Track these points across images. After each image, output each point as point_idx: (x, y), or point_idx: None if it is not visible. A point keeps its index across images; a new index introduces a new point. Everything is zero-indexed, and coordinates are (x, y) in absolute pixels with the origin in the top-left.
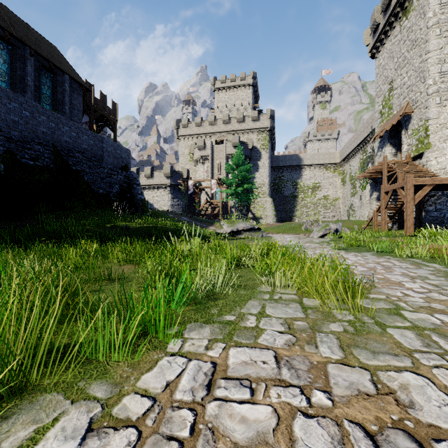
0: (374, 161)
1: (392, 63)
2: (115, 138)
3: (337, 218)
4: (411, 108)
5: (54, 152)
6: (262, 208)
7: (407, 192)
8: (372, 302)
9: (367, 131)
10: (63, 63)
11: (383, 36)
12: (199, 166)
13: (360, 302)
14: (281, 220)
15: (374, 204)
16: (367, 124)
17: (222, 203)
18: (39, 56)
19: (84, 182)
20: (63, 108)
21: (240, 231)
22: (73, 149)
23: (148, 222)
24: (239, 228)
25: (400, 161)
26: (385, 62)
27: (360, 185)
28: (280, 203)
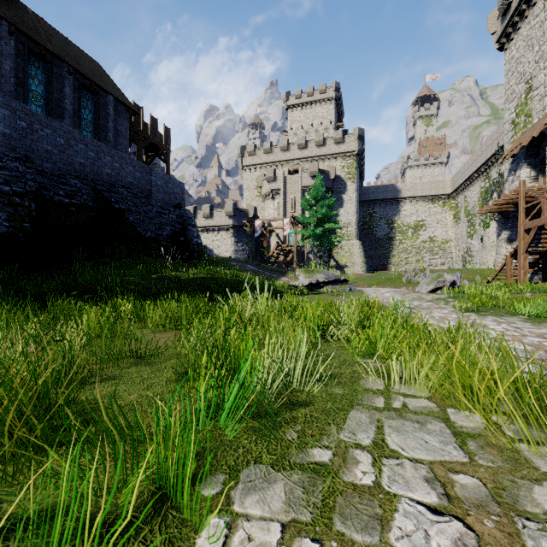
0: (501, 189)
1: (531, 53)
2: (167, 170)
3: (447, 265)
4: None
5: (94, 188)
6: (348, 253)
7: None
8: None
9: (491, 150)
10: (106, 82)
11: (518, 18)
12: (268, 202)
13: None
14: (373, 268)
15: (503, 247)
16: (492, 141)
17: (296, 247)
18: (79, 74)
19: (129, 223)
20: (106, 136)
21: (321, 283)
22: (116, 183)
23: (204, 272)
24: (320, 280)
25: (544, 187)
26: (520, 54)
27: (480, 222)
28: (371, 247)
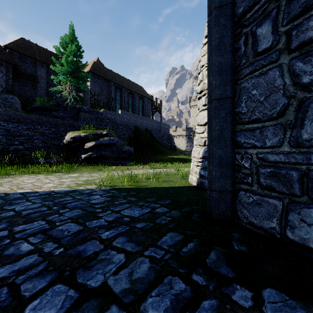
0: None
1: None
2: (161, 116)
3: None
4: None
5: (147, 132)
6: None
7: None
8: None
9: None
10: (145, 93)
11: None
12: None
13: None
14: None
15: None
16: None
17: None
18: (139, 94)
19: (155, 141)
20: (145, 111)
21: None
22: (152, 129)
23: (178, 156)
24: None
25: None
26: None
27: None
28: None
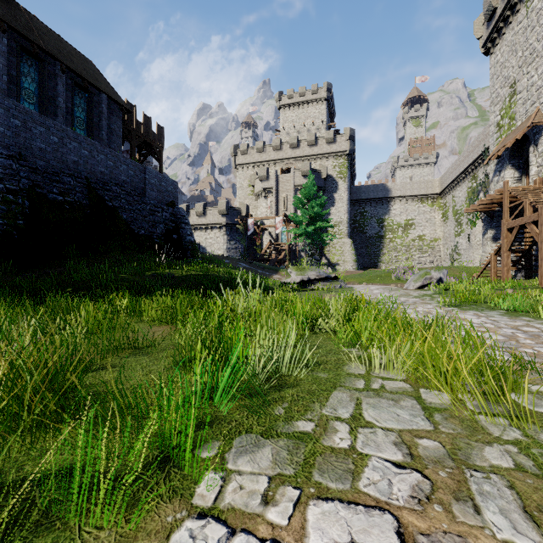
0: (487, 189)
1: (514, 58)
2: (160, 168)
3: (436, 263)
4: (542, 116)
5: (88, 186)
6: (339, 251)
7: (541, 228)
8: (540, 401)
9: (477, 151)
10: (100, 80)
11: (502, 24)
12: (260, 200)
13: (519, 399)
14: (363, 266)
15: (488, 246)
16: (478, 142)
17: (289, 246)
18: (72, 72)
19: (122, 221)
20: (99, 134)
21: (312, 280)
22: (110, 181)
23: (197, 270)
24: (311, 277)
25: (527, 187)
26: (504, 58)
27: (467, 221)
28: (362, 245)
